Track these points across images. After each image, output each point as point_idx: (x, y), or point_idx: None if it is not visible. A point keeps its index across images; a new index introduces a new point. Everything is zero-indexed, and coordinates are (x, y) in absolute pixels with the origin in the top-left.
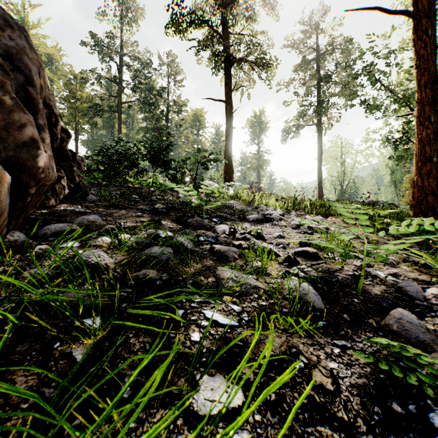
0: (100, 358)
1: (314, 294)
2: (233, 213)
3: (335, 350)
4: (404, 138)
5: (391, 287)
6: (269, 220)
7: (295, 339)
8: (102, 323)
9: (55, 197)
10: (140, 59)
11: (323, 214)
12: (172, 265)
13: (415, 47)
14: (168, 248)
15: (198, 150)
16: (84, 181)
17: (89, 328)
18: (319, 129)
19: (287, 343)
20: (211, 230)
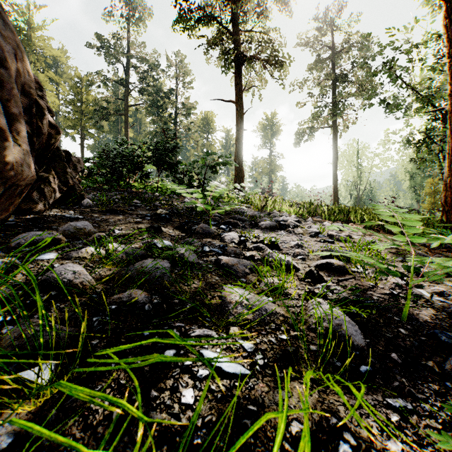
0: (35, 440)
1: (350, 324)
2: (243, 219)
3: (392, 417)
4: (426, 140)
5: (442, 311)
6: (284, 227)
7: (331, 396)
8: (55, 374)
9: (44, 201)
10: (147, 61)
11: (341, 221)
12: (167, 283)
13: (448, 34)
14: (163, 260)
15: (206, 153)
16: (82, 184)
17: (33, 383)
18: (334, 132)
19: (321, 404)
20: (219, 238)
